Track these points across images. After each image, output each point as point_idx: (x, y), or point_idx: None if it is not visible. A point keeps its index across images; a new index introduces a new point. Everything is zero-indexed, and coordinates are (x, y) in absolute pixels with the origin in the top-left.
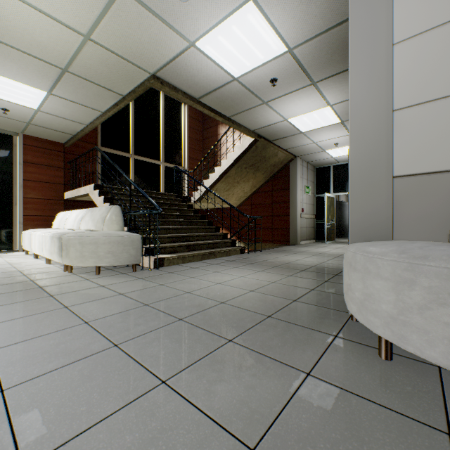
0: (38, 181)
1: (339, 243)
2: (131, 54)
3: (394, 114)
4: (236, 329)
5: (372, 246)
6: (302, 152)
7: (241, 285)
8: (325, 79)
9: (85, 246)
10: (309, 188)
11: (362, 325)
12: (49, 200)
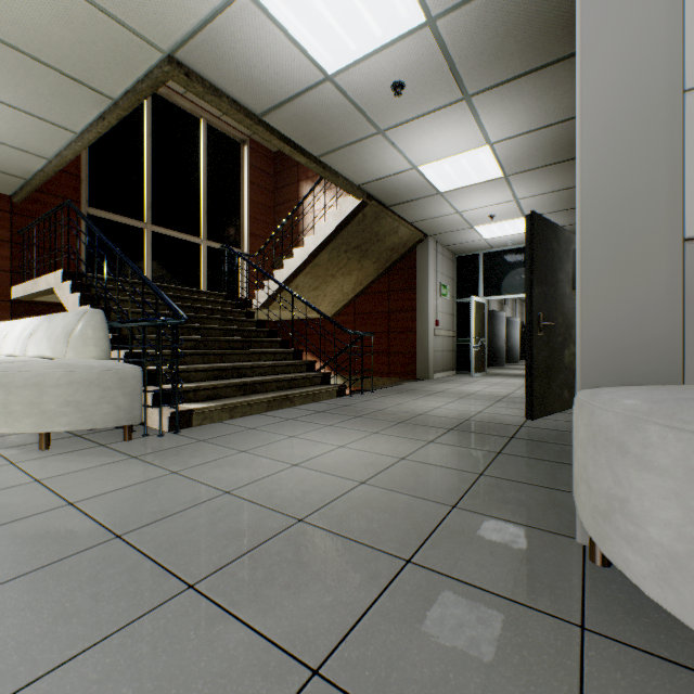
0: None
1: (494, 376)
2: (118, 1)
3: (686, 100)
4: (332, 617)
5: (692, 403)
6: (438, 229)
7: (341, 467)
8: (486, 91)
9: (13, 391)
10: (447, 289)
11: (624, 581)
12: None
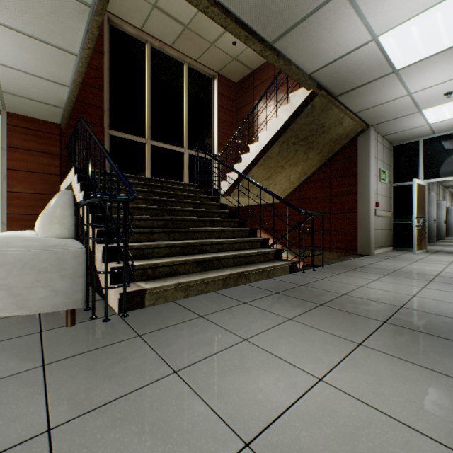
0: (26, 171)
1: (436, 253)
2: None
3: None
4: None
5: None
6: (381, 118)
7: None
8: None
9: None
10: (385, 174)
11: None
12: (41, 194)
